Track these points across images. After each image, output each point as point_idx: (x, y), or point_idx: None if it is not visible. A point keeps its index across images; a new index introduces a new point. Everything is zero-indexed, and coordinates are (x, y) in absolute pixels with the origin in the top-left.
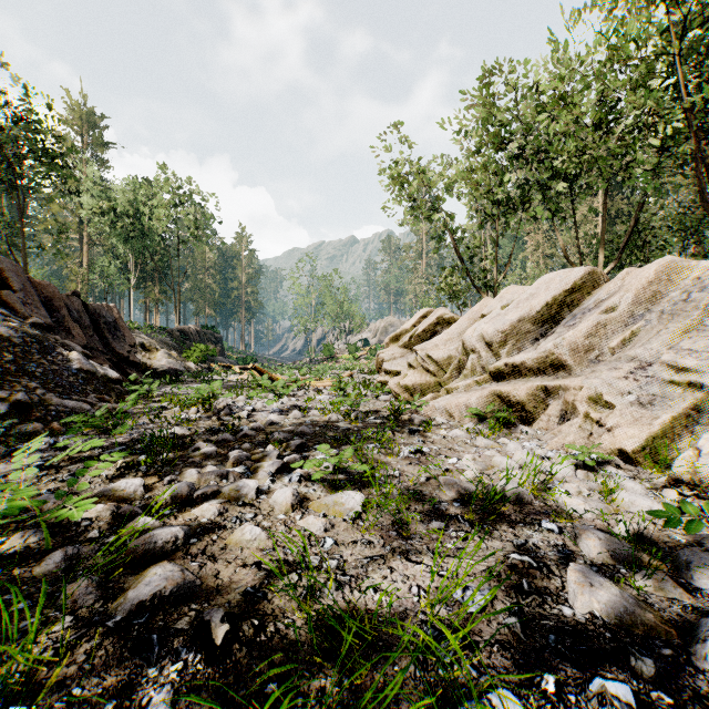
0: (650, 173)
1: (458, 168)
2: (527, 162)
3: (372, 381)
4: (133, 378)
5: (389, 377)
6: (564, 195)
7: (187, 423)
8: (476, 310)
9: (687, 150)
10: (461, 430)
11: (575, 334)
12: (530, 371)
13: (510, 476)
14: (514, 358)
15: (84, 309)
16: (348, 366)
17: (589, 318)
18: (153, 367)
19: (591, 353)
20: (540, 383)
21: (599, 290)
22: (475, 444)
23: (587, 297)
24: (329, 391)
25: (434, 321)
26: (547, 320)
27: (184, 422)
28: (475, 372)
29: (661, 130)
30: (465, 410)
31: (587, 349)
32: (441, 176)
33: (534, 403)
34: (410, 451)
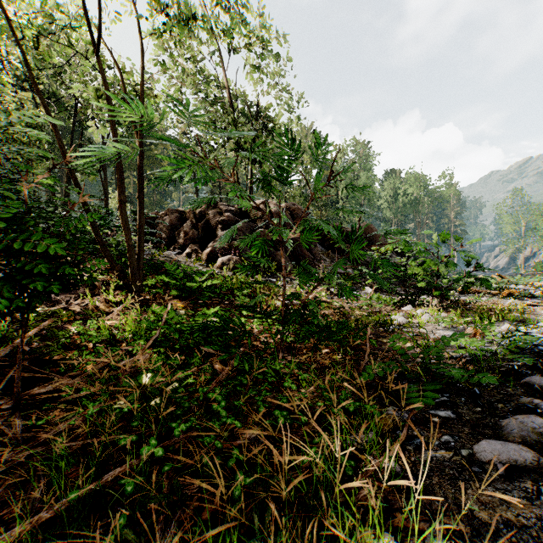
0: None
1: None
2: None
3: None
4: None
5: None
6: None
7: None
8: None
9: None
10: None
11: None
12: None
13: None
14: None
15: None
16: None
17: None
18: None
19: None
20: None
21: None
22: None
23: None
24: None
25: None
26: None
27: None
28: None
29: None
30: None
31: None
32: None
33: None
34: None
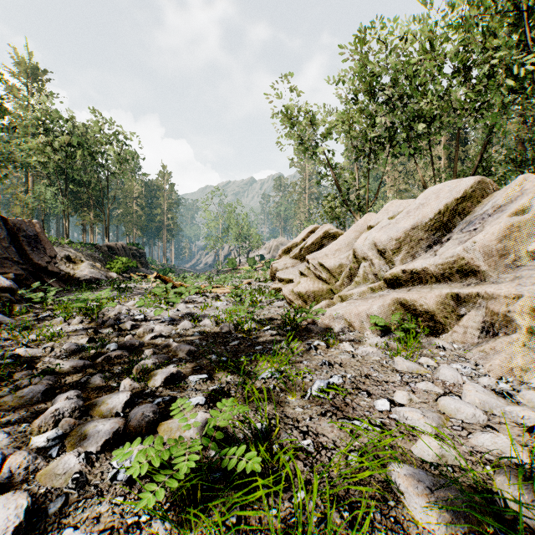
0: (499, 113)
1: (336, 114)
2: (394, 108)
3: (267, 288)
4: (35, 286)
5: (282, 284)
6: (424, 135)
7: (56, 338)
8: (361, 223)
9: (533, 91)
10: (371, 346)
11: (486, 237)
12: (432, 278)
13: (531, 474)
14: (413, 264)
15: (4, 223)
16: (247, 275)
17: (498, 221)
18: (76, 276)
19: (505, 258)
20: (448, 291)
21: (492, 198)
22: (395, 367)
23: (477, 205)
24: (228, 297)
25: (321, 235)
26: (440, 228)
27: (47, 338)
28: (367, 279)
29: (515, 71)
30: (366, 319)
31: (502, 253)
32: (323, 121)
33: (444, 313)
34: (320, 388)
